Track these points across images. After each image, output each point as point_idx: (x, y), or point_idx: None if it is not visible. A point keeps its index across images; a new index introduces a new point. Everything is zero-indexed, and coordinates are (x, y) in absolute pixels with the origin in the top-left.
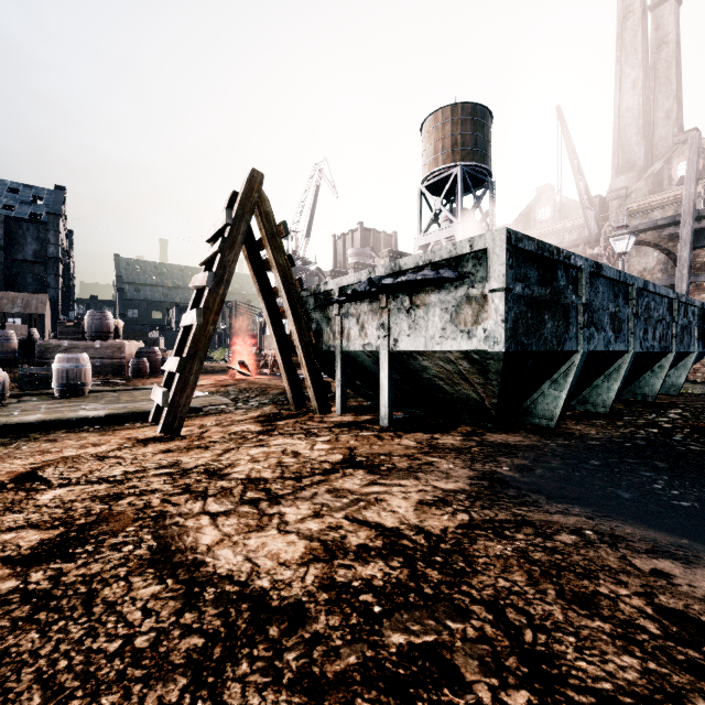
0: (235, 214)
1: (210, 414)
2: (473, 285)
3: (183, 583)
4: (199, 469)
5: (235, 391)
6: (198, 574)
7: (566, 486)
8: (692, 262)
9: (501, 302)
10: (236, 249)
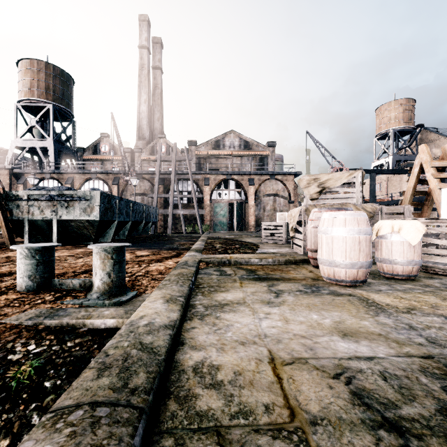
0: None
1: None
2: (91, 203)
3: None
4: None
5: None
6: None
7: None
8: (159, 189)
9: (99, 208)
10: None
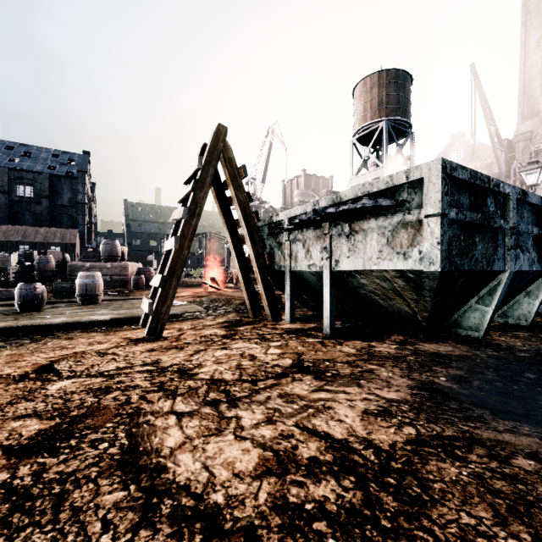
0: (204, 160)
1: (187, 319)
2: (408, 212)
3: (144, 491)
4: (174, 368)
5: (207, 301)
6: (159, 481)
7: (508, 400)
8: None
9: (437, 226)
10: (205, 188)
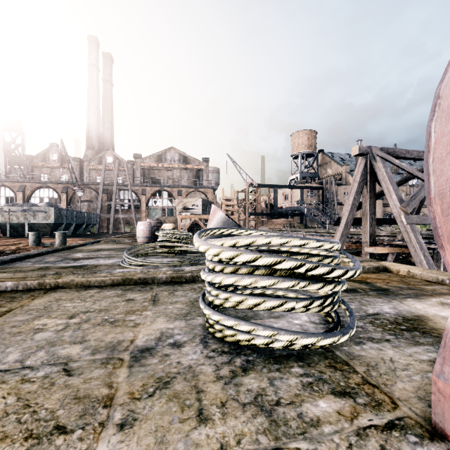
0: None
1: None
2: (49, 214)
3: None
4: None
5: None
6: None
7: None
8: (103, 197)
9: (54, 217)
10: None
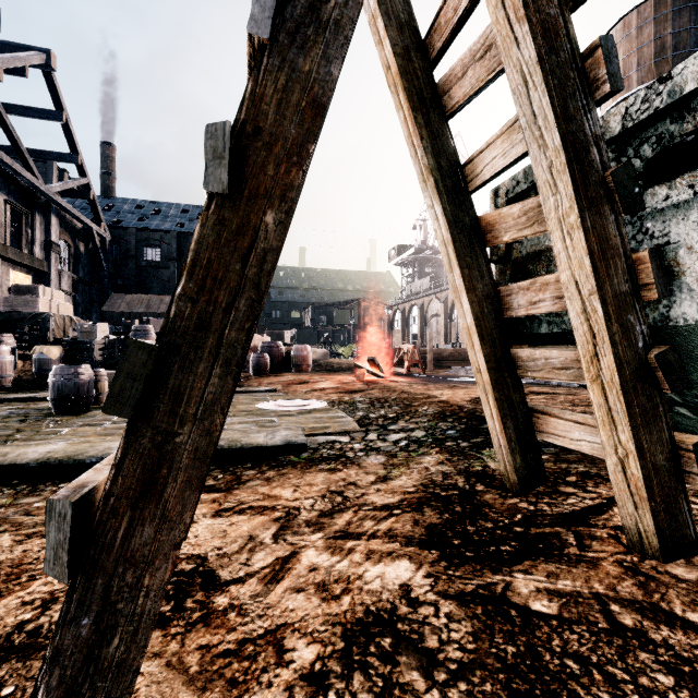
0: None
1: (319, 462)
2: None
3: None
4: None
5: (363, 403)
6: None
7: None
8: None
9: None
10: None
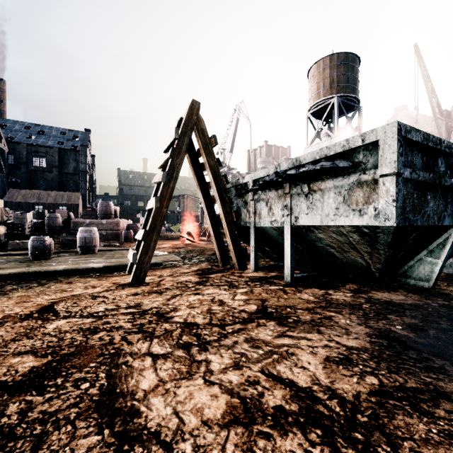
0: (180, 131)
1: (167, 267)
2: (364, 172)
3: (116, 436)
4: (153, 311)
5: (184, 252)
6: (131, 426)
7: None
8: None
9: (392, 184)
10: (181, 155)
